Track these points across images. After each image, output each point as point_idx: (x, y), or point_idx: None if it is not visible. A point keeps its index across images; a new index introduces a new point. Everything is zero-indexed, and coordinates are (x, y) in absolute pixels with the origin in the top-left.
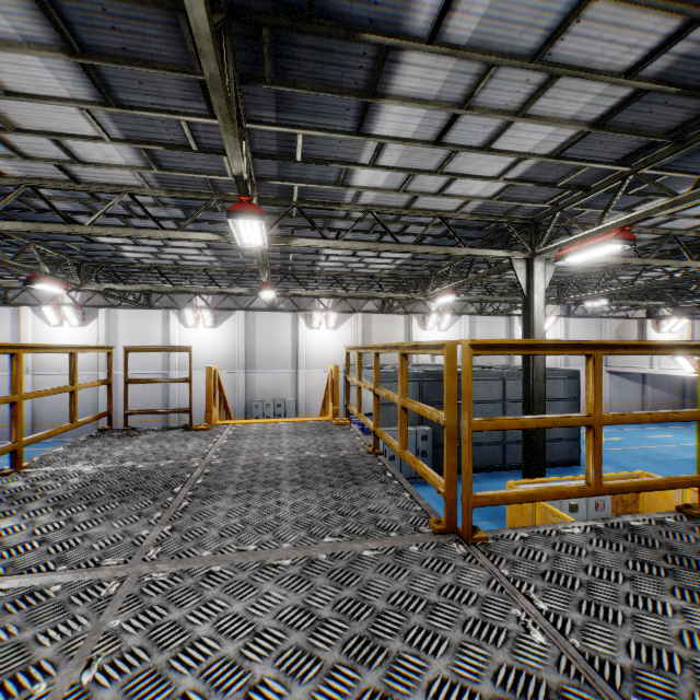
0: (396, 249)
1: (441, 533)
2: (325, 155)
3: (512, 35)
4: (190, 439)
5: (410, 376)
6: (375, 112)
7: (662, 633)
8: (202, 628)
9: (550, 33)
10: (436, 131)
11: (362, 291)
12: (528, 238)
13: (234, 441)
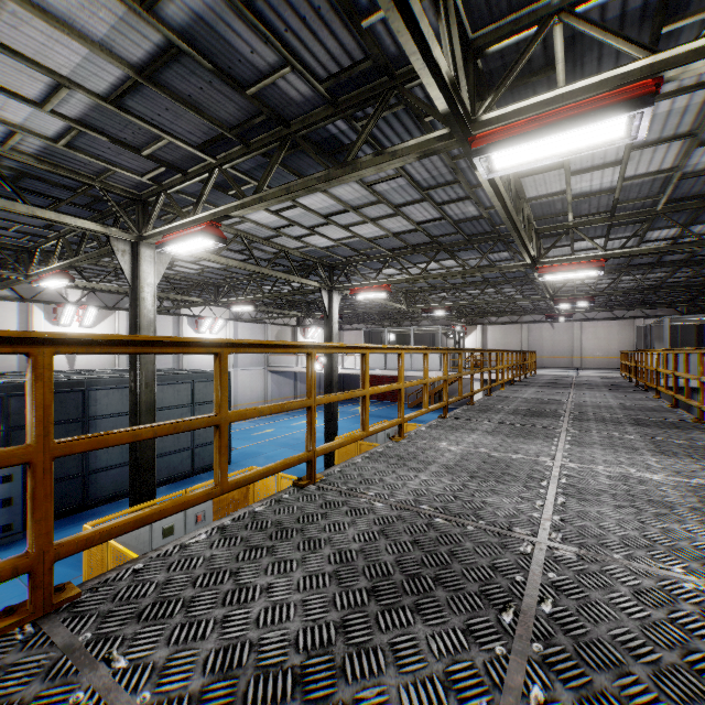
0: None
1: None
2: None
3: None
4: None
5: None
6: None
7: None
8: None
9: None
10: None
11: None
12: (136, 218)
13: None
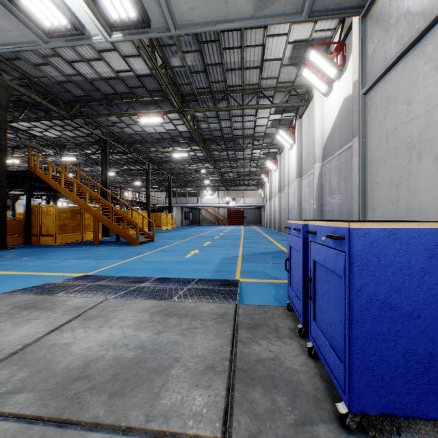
0: None
1: None
2: None
3: None
4: None
5: None
6: None
7: None
8: None
9: None
10: None
11: None
12: None
13: None
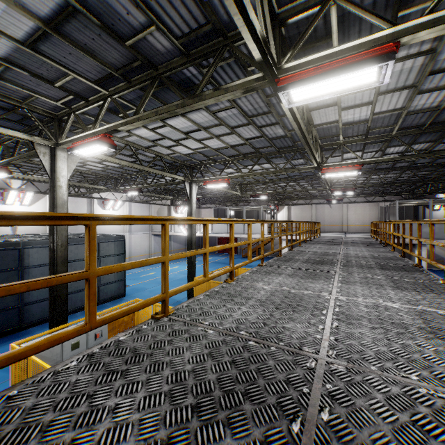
0: None
1: None
2: None
3: None
4: None
5: None
6: None
7: None
8: None
9: None
10: None
11: None
12: (54, 130)
13: None
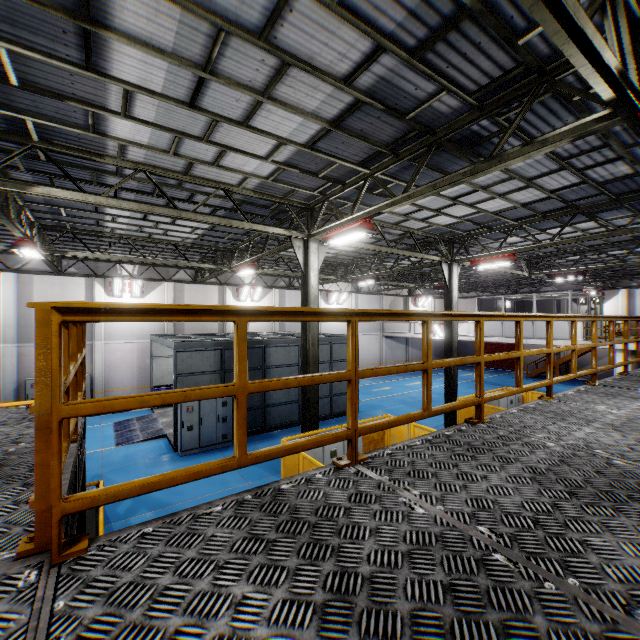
0: (174, 215)
1: (26, 556)
2: (57, 88)
3: (232, 2)
4: None
5: (212, 345)
6: (104, 47)
7: None
8: None
9: (269, 14)
10: (189, 92)
11: (171, 259)
12: (306, 221)
13: None
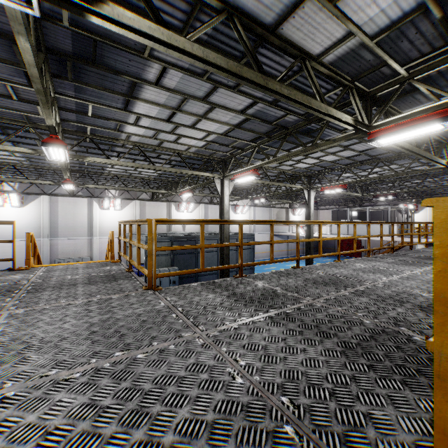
0: (152, 168)
1: (146, 289)
2: (107, 116)
3: (192, 90)
4: (17, 274)
5: (166, 239)
6: (134, 103)
7: (197, 299)
8: (45, 317)
9: (207, 93)
10: (167, 116)
11: (139, 187)
12: (222, 168)
13: (48, 273)
